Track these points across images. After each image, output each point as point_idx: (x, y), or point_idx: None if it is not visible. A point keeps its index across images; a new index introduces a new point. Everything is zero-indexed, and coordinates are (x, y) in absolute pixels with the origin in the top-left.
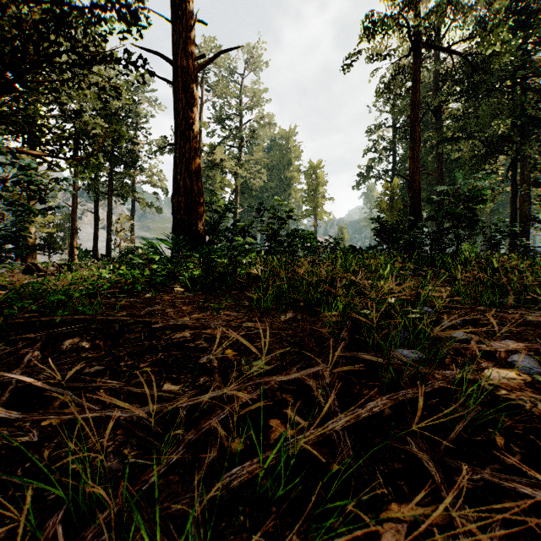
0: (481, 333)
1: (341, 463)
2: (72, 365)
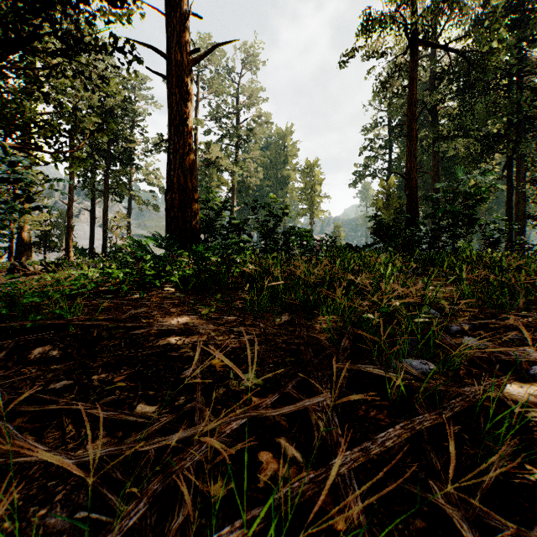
0: (495, 339)
1: (351, 534)
2: (36, 379)
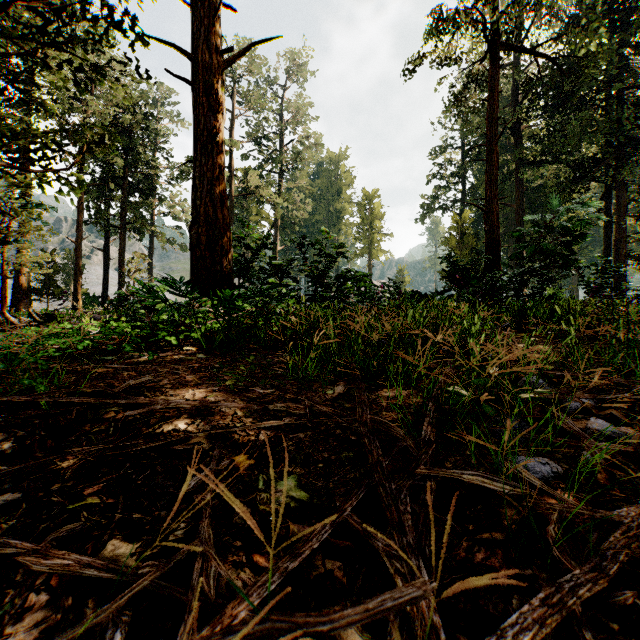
0: (633, 423)
1: None
2: None
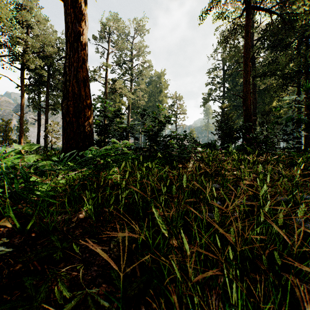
0: None
1: None
2: None
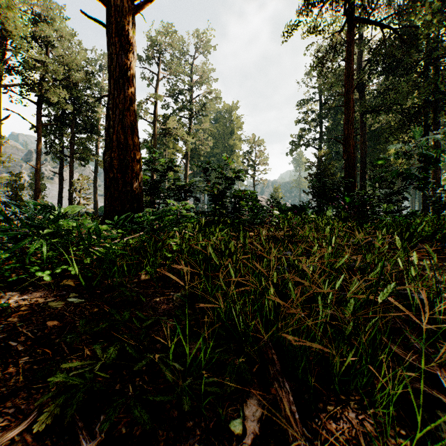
0: None
1: None
2: None
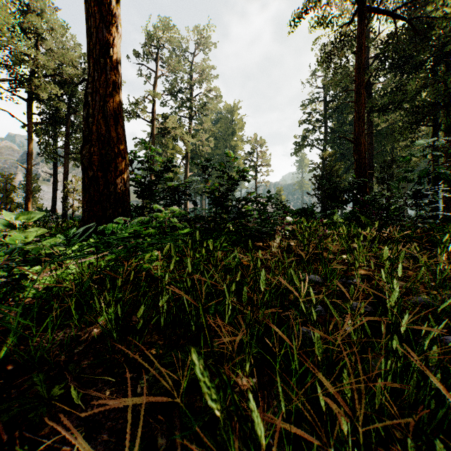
0: None
1: None
2: None
